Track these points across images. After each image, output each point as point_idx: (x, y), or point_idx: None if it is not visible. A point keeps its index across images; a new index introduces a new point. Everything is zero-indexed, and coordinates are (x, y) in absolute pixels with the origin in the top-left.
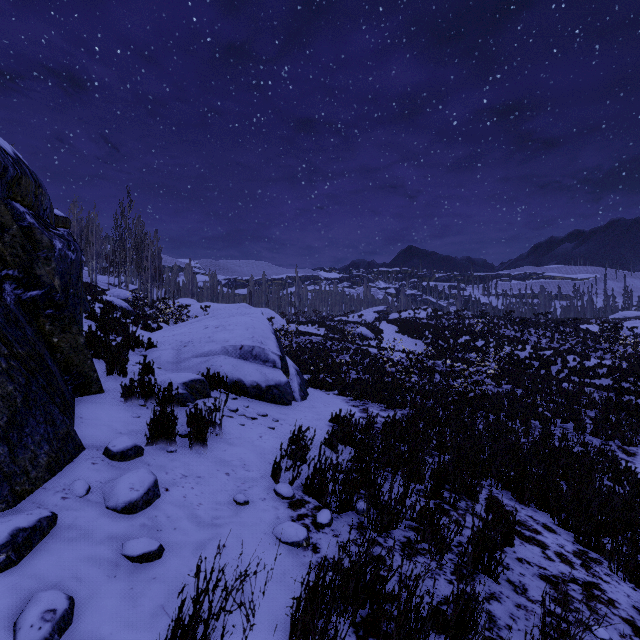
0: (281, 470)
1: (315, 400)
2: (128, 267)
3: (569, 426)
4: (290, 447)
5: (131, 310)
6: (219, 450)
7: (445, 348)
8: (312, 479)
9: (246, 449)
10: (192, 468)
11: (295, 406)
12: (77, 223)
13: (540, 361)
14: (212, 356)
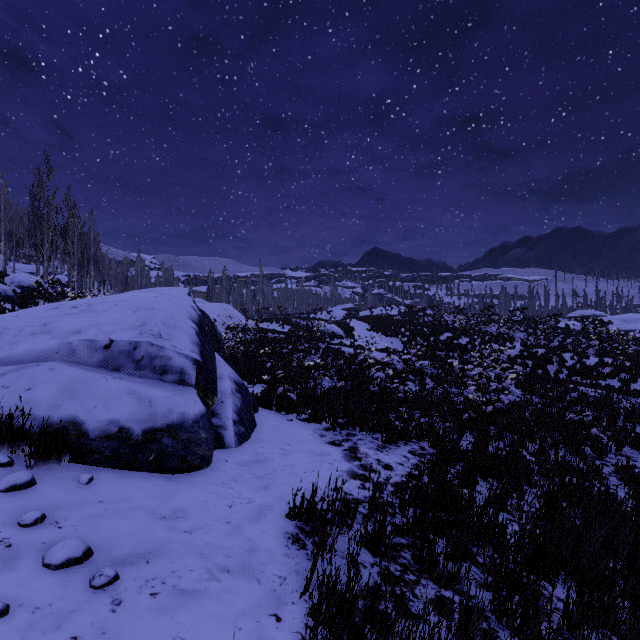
0: None
1: (266, 438)
2: (46, 250)
3: (628, 452)
4: None
5: (11, 295)
6: None
7: (425, 346)
8: None
9: None
10: None
11: (217, 467)
12: None
13: (534, 360)
14: (23, 364)
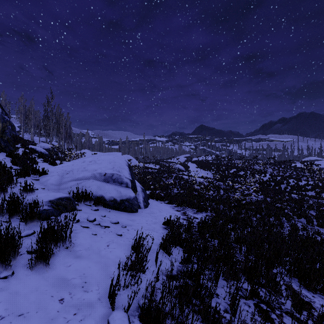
0: (119, 288)
1: (153, 207)
2: (51, 132)
3: (302, 220)
4: (131, 255)
5: (47, 154)
6: (63, 266)
7: (223, 175)
8: (148, 307)
9: (91, 261)
10: (18, 300)
11: (140, 213)
12: (23, 108)
13: (275, 182)
14: (84, 180)
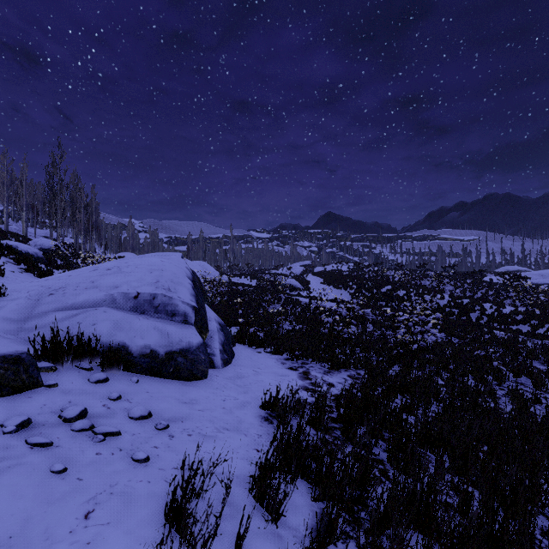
0: None
1: (242, 363)
2: (59, 218)
3: (523, 380)
4: None
5: (41, 257)
6: None
7: (369, 297)
8: None
9: None
10: None
11: (212, 379)
12: (7, 174)
13: (459, 309)
14: (85, 308)
